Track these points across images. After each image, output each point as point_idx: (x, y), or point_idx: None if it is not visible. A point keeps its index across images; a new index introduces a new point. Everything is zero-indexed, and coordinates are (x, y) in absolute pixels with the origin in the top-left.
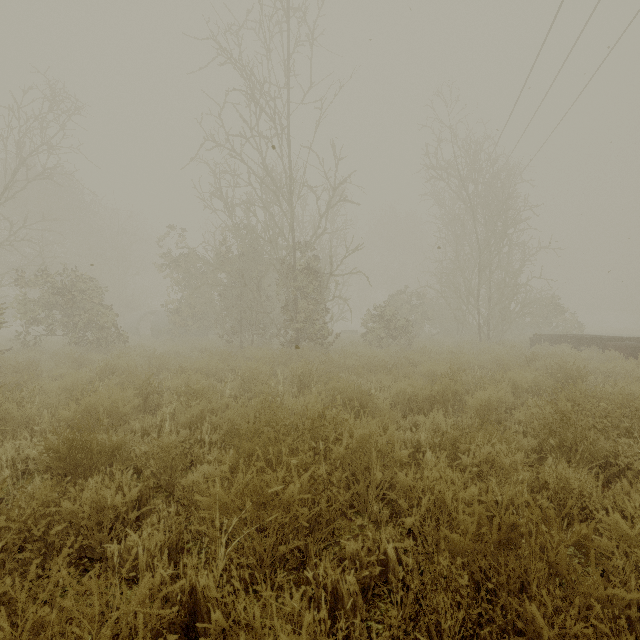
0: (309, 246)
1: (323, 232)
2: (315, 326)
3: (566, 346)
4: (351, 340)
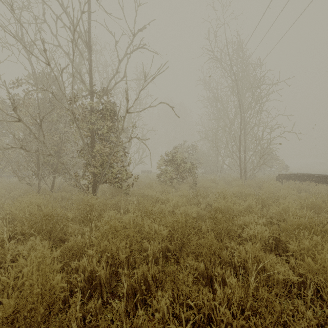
0: (107, 89)
1: (122, 78)
2: (113, 169)
3: (315, 184)
4: (148, 179)
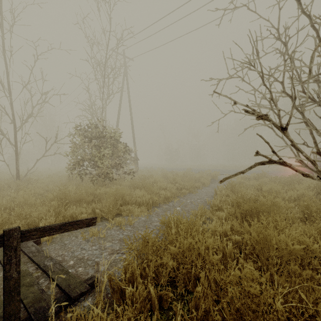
0: None
1: None
2: None
3: None
4: None
